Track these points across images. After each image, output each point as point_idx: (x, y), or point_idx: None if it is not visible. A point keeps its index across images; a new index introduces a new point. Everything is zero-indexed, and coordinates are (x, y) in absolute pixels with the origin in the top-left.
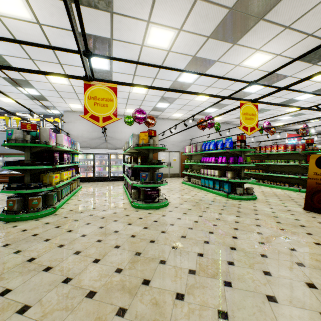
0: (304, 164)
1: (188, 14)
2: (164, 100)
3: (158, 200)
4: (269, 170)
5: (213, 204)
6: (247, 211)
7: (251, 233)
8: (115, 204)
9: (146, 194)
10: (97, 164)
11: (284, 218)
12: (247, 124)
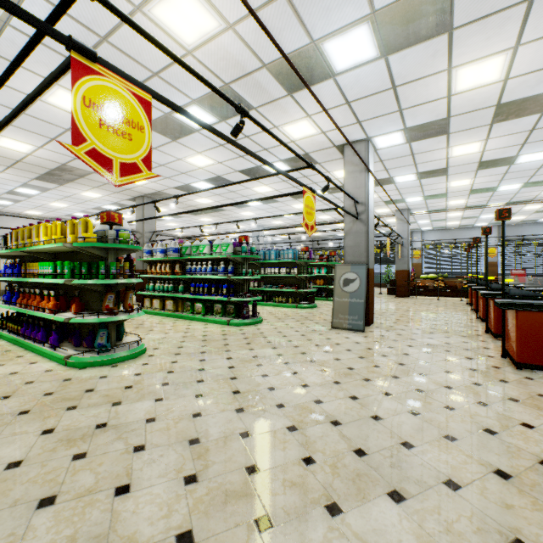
0: None
1: (6, 169)
2: (3, 199)
3: None
4: None
5: None
6: None
7: None
8: None
9: None
10: None
11: None
12: None
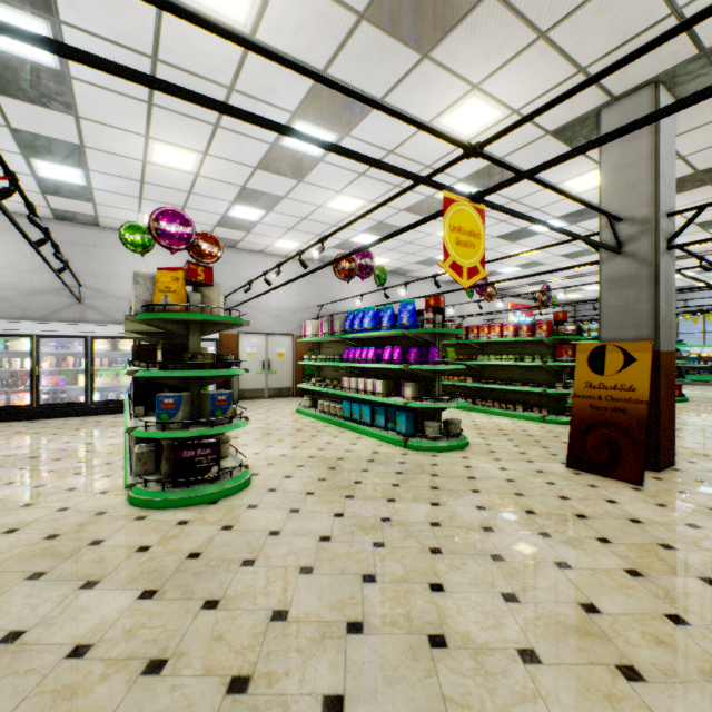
0: (552, 364)
1: None
2: (249, 199)
3: (218, 475)
4: (485, 376)
5: (373, 471)
6: (454, 484)
7: (476, 564)
8: (68, 500)
9: (178, 461)
10: (47, 368)
11: (537, 496)
12: (460, 258)
